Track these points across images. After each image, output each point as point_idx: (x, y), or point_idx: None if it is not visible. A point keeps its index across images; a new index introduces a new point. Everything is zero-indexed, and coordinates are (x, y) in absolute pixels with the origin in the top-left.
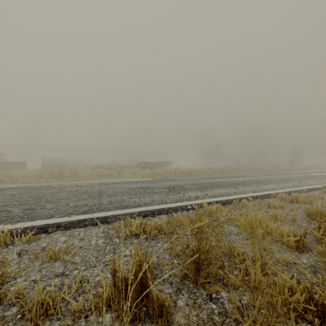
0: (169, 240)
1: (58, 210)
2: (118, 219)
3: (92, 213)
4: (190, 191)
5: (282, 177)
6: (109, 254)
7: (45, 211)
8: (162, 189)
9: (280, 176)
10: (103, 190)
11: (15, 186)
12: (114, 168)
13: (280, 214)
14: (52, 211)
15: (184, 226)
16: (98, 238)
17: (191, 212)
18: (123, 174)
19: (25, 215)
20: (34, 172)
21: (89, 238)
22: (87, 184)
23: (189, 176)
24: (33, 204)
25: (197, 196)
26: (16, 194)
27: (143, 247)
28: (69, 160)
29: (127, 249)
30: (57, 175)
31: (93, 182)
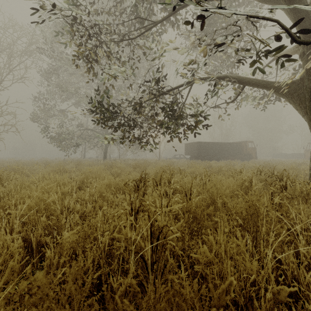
0: None
1: None
2: None
3: None
4: None
5: None
6: None
7: None
8: None
9: None
10: None
11: None
12: None
13: None
14: None
15: None
16: None
17: None
18: None
19: None
20: None
21: None
22: None
23: None
24: None
25: None
26: None
27: None
28: None
29: None
30: None
31: None
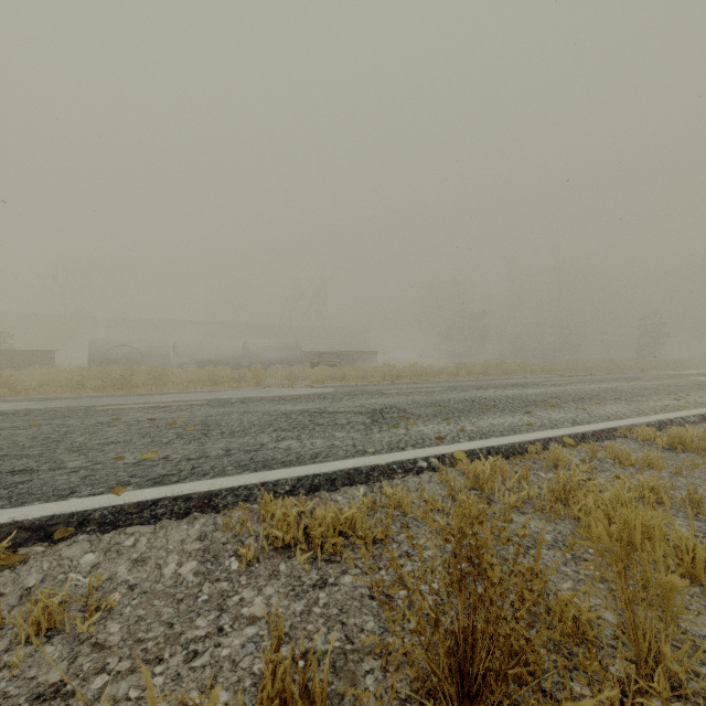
0: (377, 596)
1: (93, 473)
2: (244, 500)
3: (179, 482)
4: (422, 421)
5: (630, 385)
6: (207, 613)
7: (59, 477)
8: (354, 417)
9: (624, 384)
10: (214, 418)
11: (10, 409)
12: (249, 366)
13: (657, 484)
14: (77, 476)
15: (413, 519)
16: (184, 556)
17: (427, 478)
18: (268, 379)
19: (5, 489)
20: (66, 374)
21: (160, 556)
22: (181, 403)
23: (417, 384)
24: (36, 455)
25: (441, 434)
26: (4, 430)
27: (304, 589)
28: (150, 348)
29: (259, 595)
30: (119, 381)
31: (195, 399)
